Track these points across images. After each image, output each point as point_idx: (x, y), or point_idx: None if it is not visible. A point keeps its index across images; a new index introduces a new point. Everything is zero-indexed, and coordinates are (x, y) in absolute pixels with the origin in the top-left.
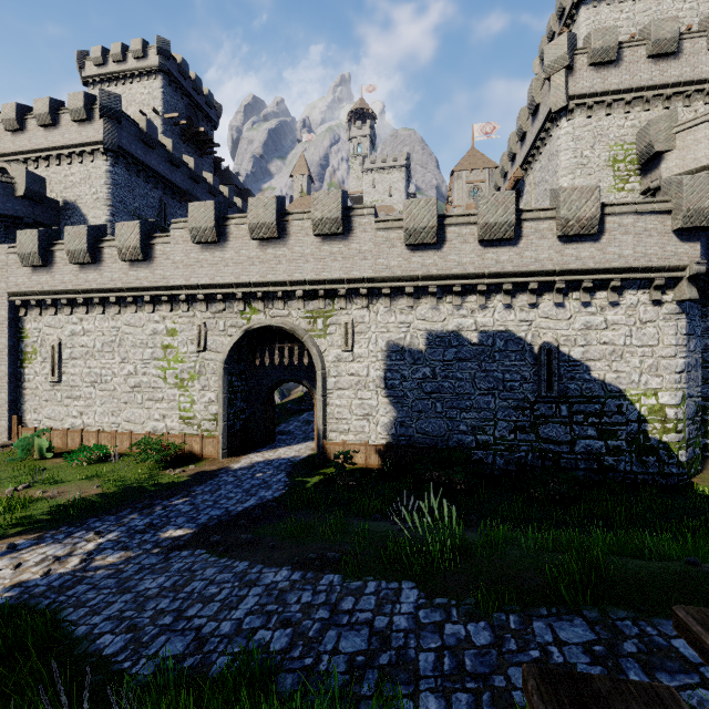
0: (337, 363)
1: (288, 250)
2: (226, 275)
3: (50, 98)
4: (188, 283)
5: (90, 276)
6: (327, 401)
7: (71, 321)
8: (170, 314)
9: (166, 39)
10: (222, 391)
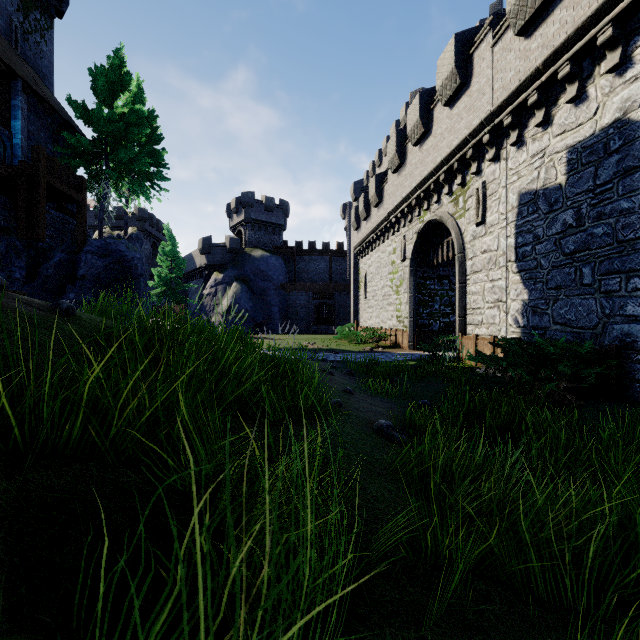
0: (472, 242)
1: (433, 138)
2: (406, 189)
3: (395, 121)
4: (393, 207)
5: (368, 225)
6: (466, 289)
7: (368, 258)
8: (393, 237)
9: (497, 1)
10: (408, 291)
